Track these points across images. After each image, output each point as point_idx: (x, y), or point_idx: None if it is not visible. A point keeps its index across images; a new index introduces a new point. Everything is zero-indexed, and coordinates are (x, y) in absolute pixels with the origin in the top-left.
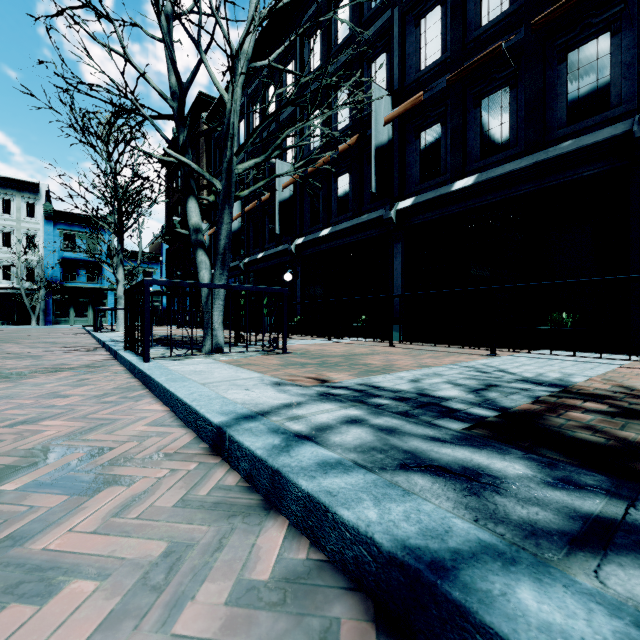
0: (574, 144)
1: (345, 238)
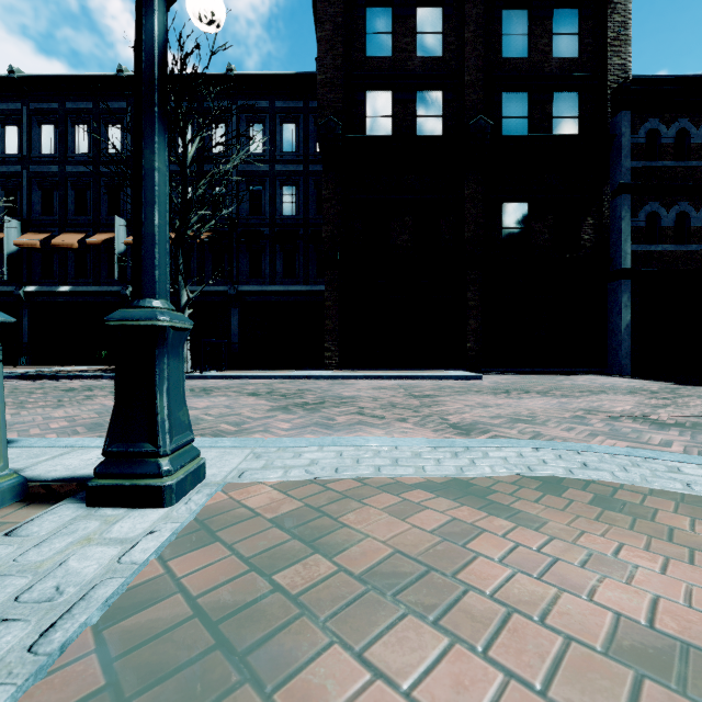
0: (107, 288)
1: None
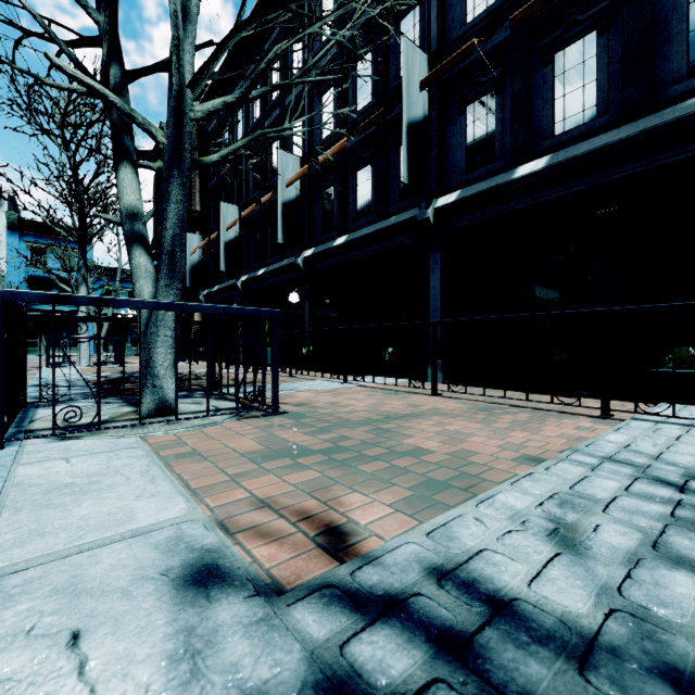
0: None
1: (366, 248)
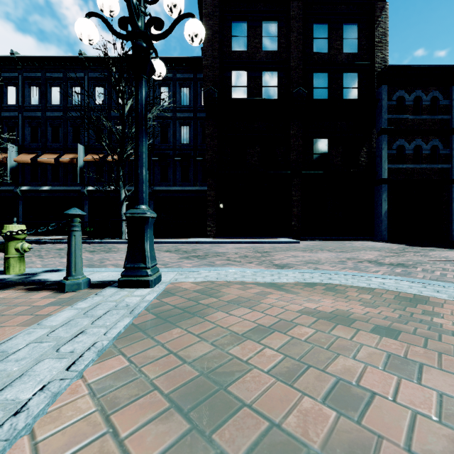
0: (72, 188)
1: None
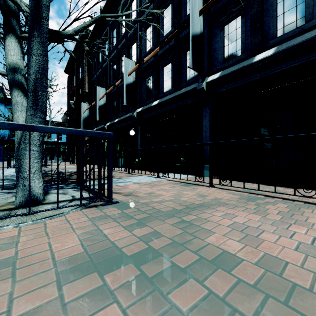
0: None
1: (169, 106)
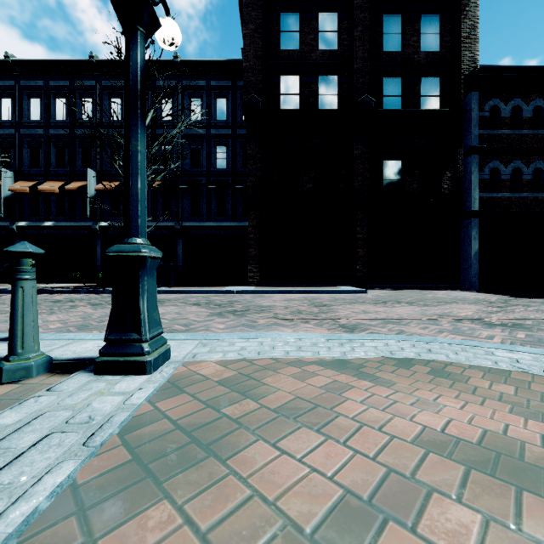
0: (81, 224)
1: None
